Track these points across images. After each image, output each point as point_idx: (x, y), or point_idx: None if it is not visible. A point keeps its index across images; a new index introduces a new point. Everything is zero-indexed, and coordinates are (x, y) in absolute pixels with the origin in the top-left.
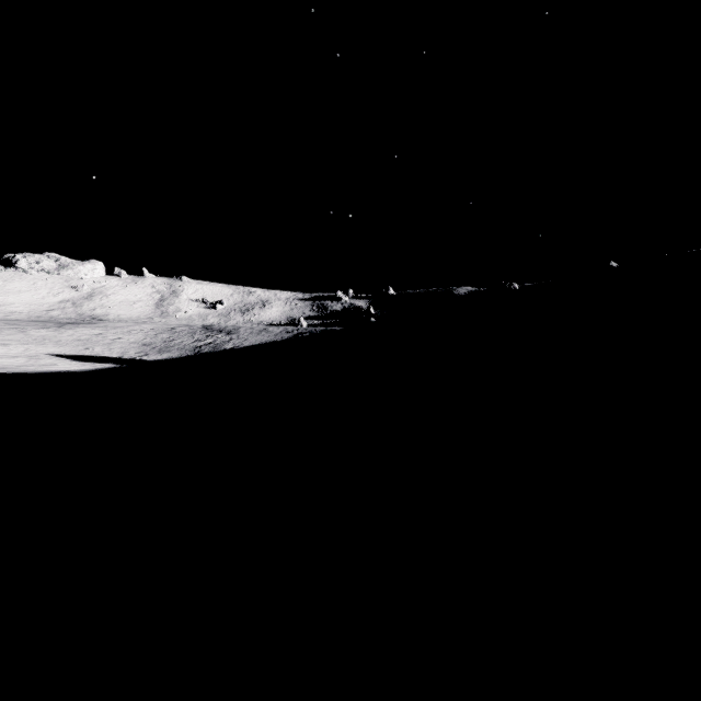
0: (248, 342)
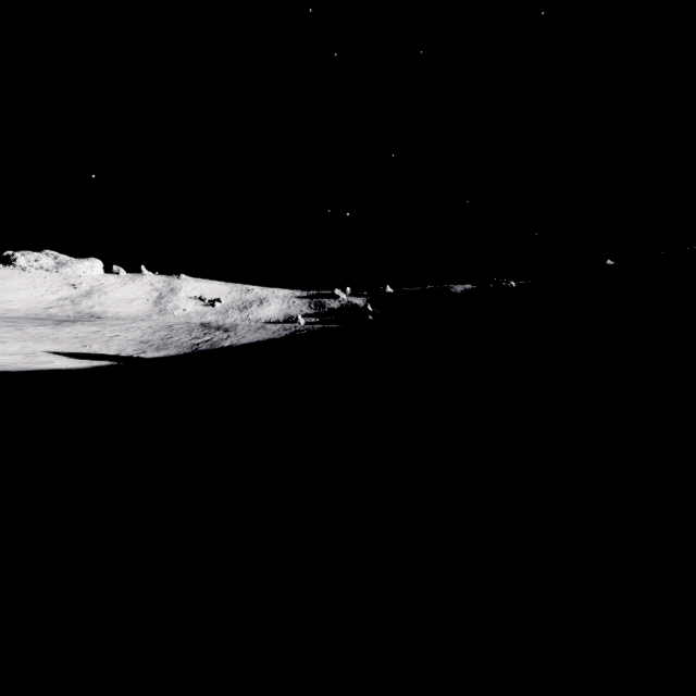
0: (245, 339)
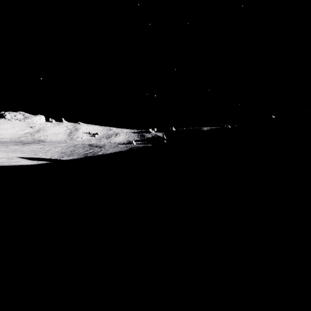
0: (109, 151)
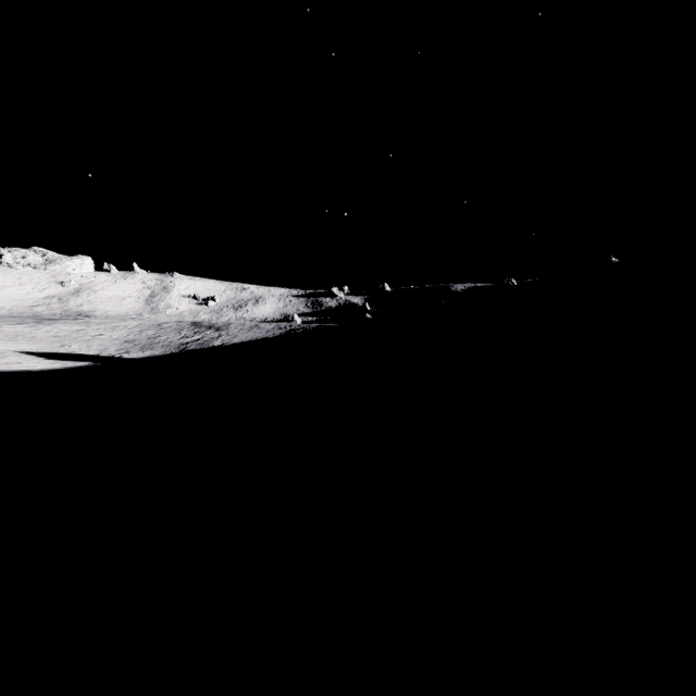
0: (237, 338)
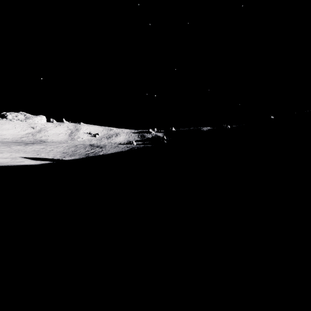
0: (109, 151)
